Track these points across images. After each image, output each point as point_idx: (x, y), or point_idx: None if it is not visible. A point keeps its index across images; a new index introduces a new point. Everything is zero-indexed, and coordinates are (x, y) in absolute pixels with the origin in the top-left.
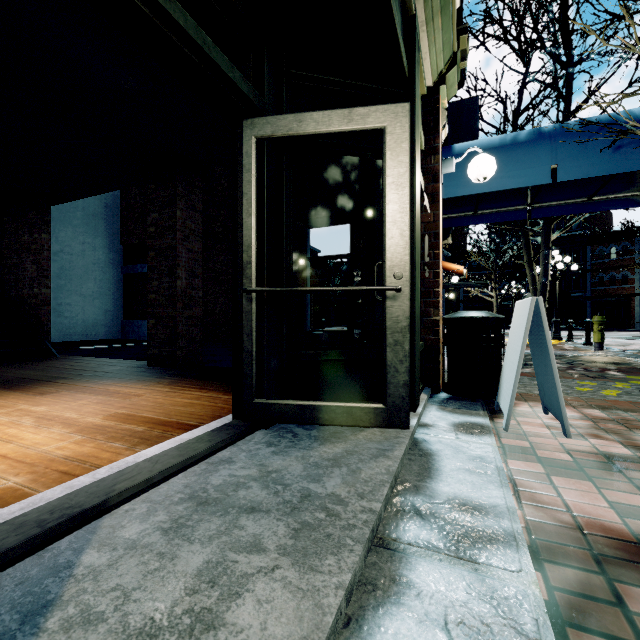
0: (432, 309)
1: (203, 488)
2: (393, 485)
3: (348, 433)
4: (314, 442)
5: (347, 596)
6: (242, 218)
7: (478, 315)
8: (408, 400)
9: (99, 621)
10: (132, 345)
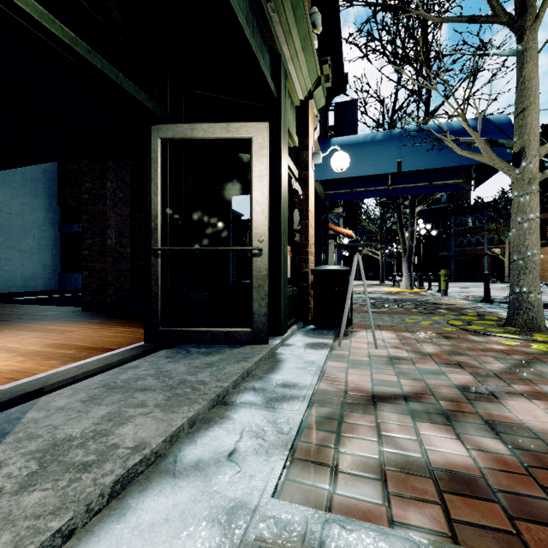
0: (304, 264)
1: (113, 381)
2: (245, 376)
3: (227, 349)
4: (200, 355)
5: (190, 423)
6: (150, 196)
7: (332, 268)
8: (267, 325)
9: (38, 437)
10: (69, 295)
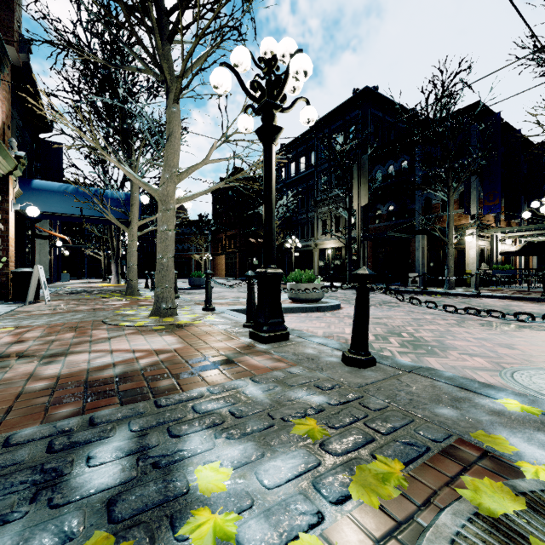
0: (6, 267)
1: None
2: None
3: None
4: None
5: None
6: None
7: (26, 270)
8: None
9: None
10: None
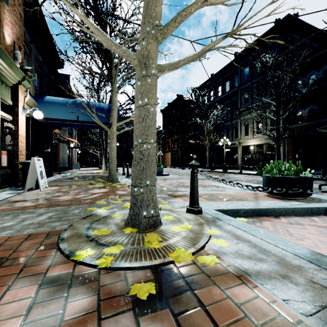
0: (16, 159)
1: None
2: None
3: None
4: None
5: None
6: None
7: (30, 162)
8: None
9: None
10: None
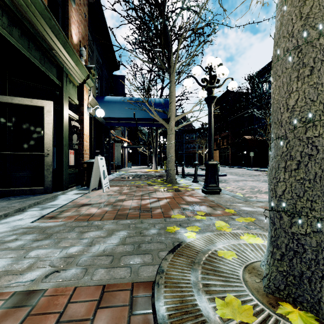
0: (81, 158)
1: None
2: (36, 204)
3: (31, 197)
4: (16, 199)
5: (5, 215)
6: None
7: (93, 161)
8: (52, 185)
9: None
10: None
